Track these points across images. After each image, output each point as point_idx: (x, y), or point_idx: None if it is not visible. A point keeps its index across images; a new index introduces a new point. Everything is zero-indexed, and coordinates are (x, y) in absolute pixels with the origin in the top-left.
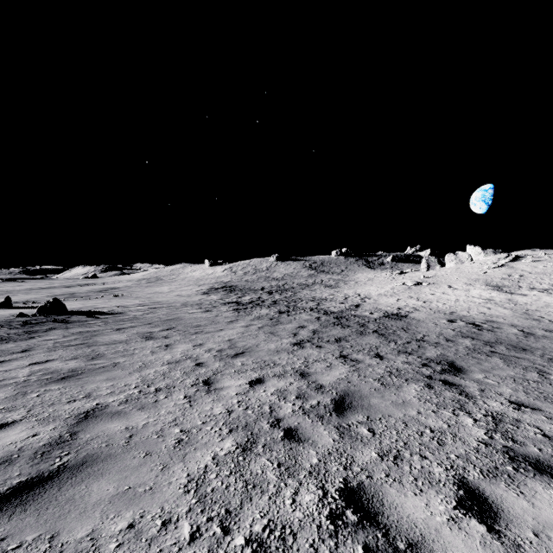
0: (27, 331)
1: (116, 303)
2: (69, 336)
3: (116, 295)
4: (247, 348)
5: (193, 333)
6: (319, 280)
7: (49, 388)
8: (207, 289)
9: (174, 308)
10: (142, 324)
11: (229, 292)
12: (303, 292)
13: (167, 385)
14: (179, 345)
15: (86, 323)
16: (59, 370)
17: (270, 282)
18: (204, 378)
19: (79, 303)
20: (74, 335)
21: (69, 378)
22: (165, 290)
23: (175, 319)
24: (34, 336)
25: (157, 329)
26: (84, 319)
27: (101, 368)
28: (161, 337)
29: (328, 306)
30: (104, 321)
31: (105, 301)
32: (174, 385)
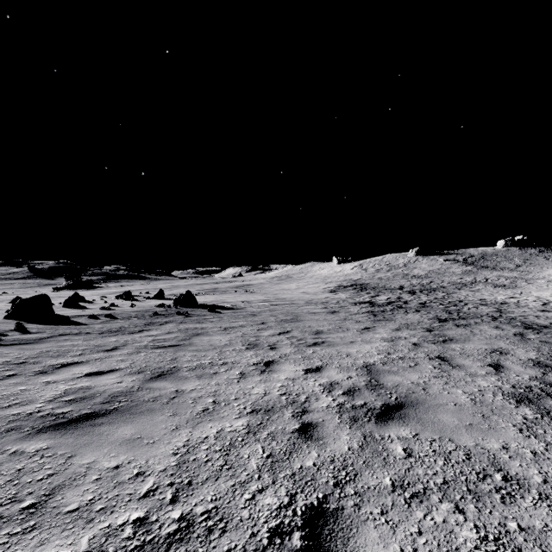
0: (147, 322)
1: (243, 298)
2: (173, 333)
3: (247, 290)
4: (405, 394)
5: (310, 343)
6: (481, 278)
7: (26, 446)
8: (335, 287)
9: (295, 305)
10: (253, 323)
11: (359, 290)
12: (461, 293)
13: (211, 509)
14: (284, 365)
15: (202, 318)
16: (97, 394)
17: (409, 280)
18: (308, 501)
19: (214, 297)
20: (178, 332)
21: (83, 422)
22: (292, 287)
23: (293, 319)
24: (144, 329)
25: (267, 332)
26: (204, 313)
27: (149, 402)
28: (266, 346)
29: (522, 314)
30: (220, 317)
31: (236, 295)
32: (226, 516)
